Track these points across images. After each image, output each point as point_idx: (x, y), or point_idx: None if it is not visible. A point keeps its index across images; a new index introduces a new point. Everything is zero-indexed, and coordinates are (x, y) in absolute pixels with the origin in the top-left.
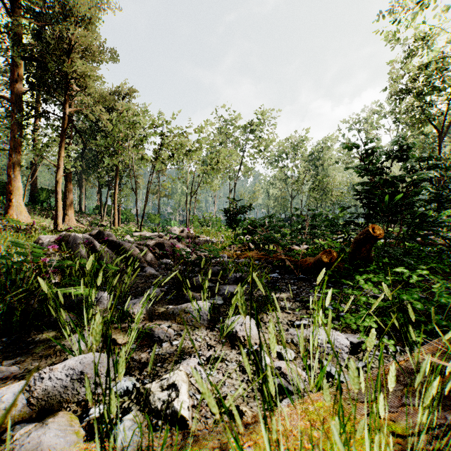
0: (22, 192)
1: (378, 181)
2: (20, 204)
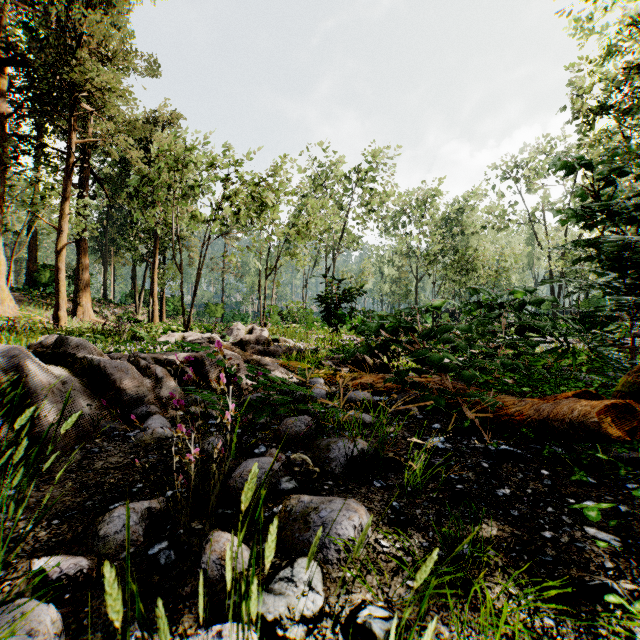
0: (5, 269)
1: None
2: (1, 287)
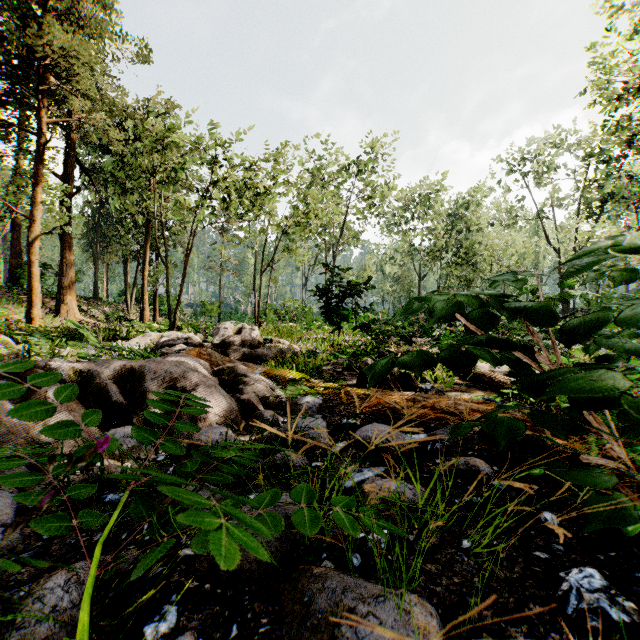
0: None
1: None
2: None
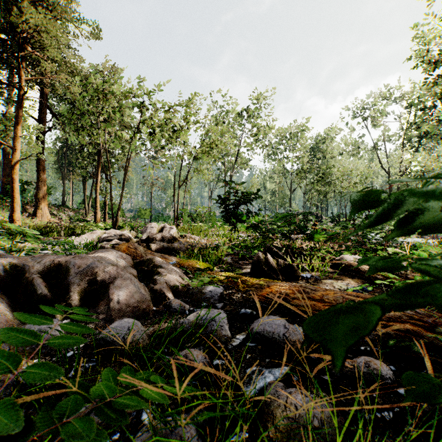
0: None
1: None
2: None
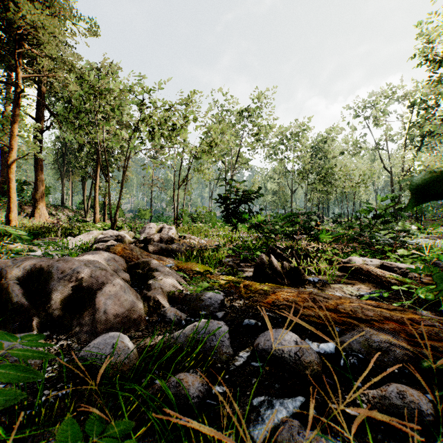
0: None
1: None
2: None
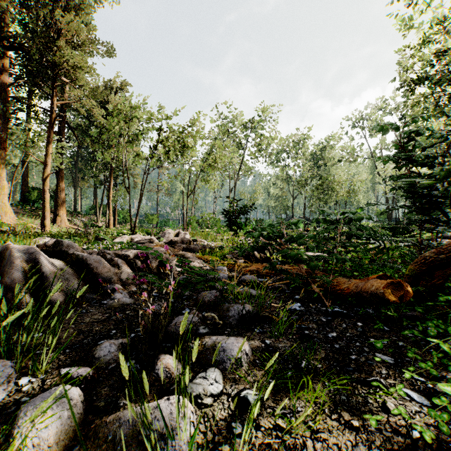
0: (7, 191)
1: (436, 173)
2: (5, 204)
